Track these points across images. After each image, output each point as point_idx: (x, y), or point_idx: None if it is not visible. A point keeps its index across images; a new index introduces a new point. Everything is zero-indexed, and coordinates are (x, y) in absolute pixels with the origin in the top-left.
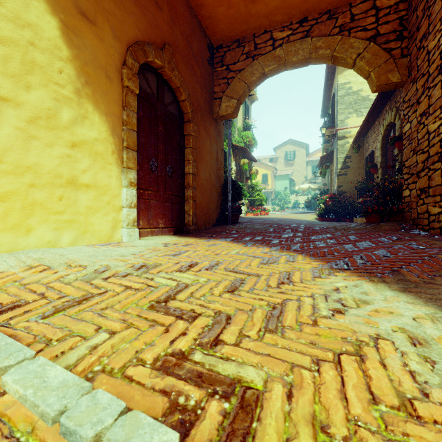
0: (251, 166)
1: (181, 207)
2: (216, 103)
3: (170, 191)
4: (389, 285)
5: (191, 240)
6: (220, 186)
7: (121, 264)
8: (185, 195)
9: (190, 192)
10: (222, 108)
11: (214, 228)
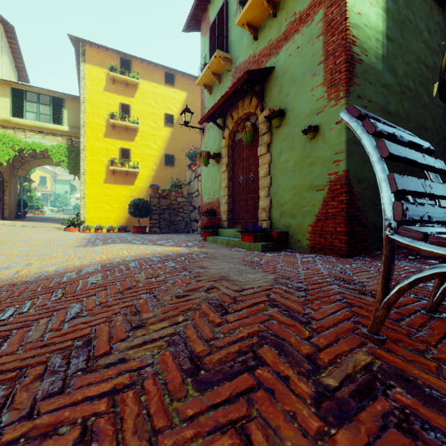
0: (30, 183)
1: (4, 211)
2: (16, 170)
3: (1, 206)
4: (59, 224)
5: (14, 221)
6: (17, 202)
7: (8, 222)
8: (5, 207)
9: (7, 206)
10: (19, 173)
11: (16, 219)
